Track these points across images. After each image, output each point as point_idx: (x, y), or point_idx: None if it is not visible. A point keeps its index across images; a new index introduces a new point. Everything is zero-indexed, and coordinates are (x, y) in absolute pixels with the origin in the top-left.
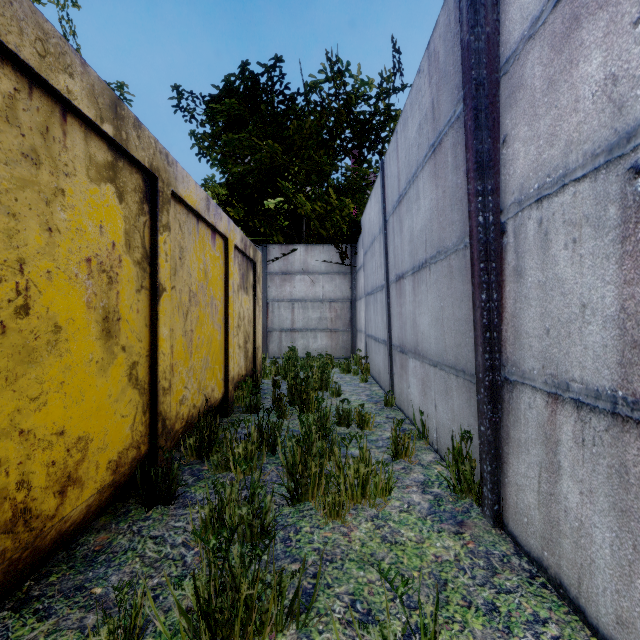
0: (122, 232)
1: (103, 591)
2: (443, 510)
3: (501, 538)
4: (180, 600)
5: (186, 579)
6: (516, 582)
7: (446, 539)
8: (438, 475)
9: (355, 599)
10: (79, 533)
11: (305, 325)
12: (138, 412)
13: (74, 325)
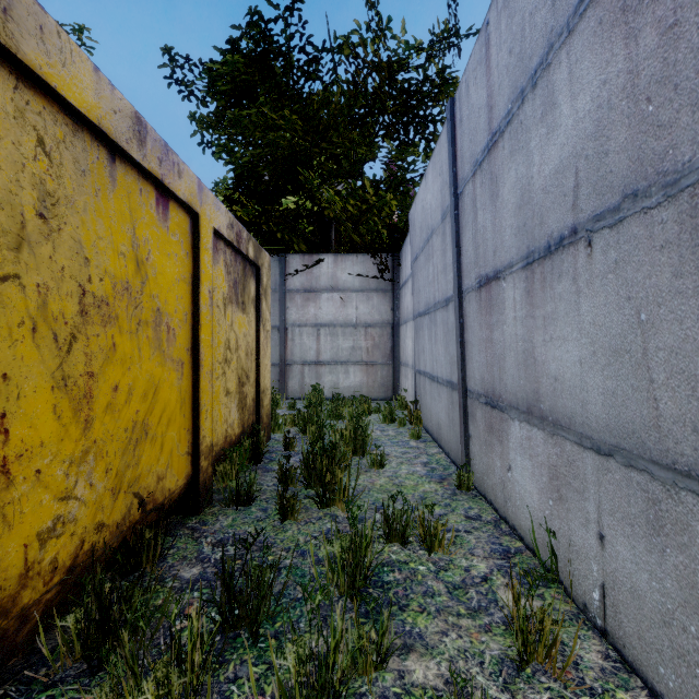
0: None
1: None
2: None
3: None
4: None
5: None
6: None
7: None
8: None
9: None
10: None
11: (334, 357)
12: None
13: None
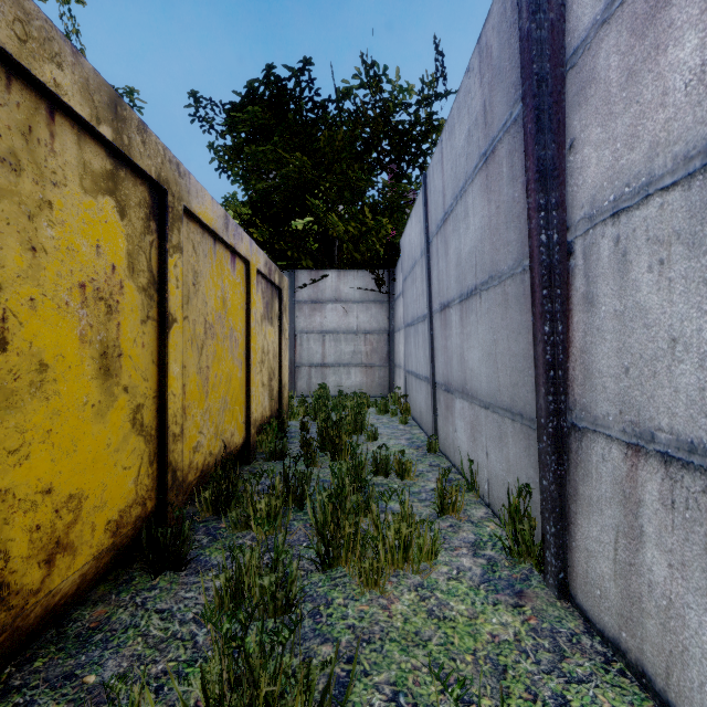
0: (124, 253)
1: (97, 680)
2: (498, 577)
3: (568, 612)
4: (188, 692)
5: (196, 664)
6: (589, 668)
7: (503, 613)
8: (491, 534)
9: (398, 691)
10: (72, 606)
11: (337, 360)
12: (143, 463)
13: (64, 362)
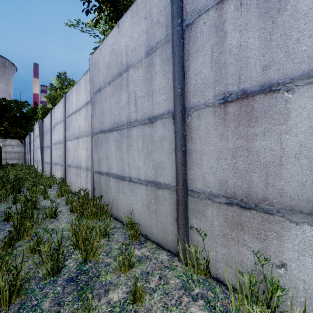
0: None
1: None
2: None
3: None
4: None
5: None
6: None
7: None
8: None
9: None
10: None
11: (10, 158)
12: None
13: None
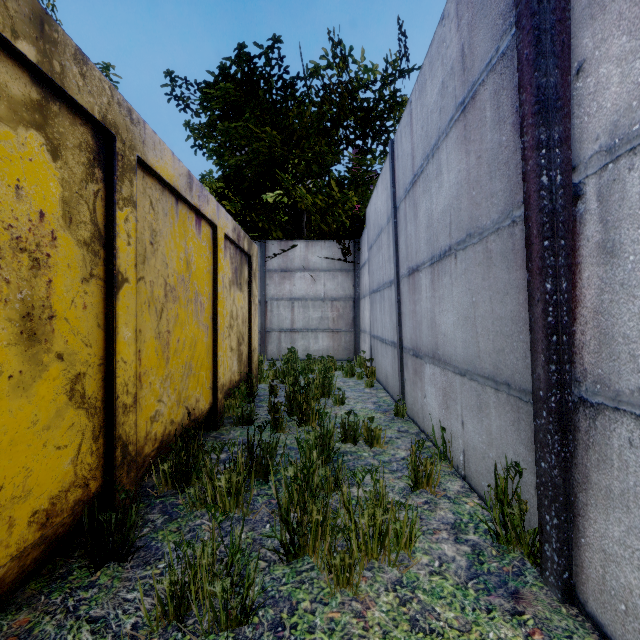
0: (57, 200)
1: None
2: (487, 571)
3: (577, 623)
4: None
5: None
6: None
7: (501, 625)
8: (471, 513)
9: None
10: None
11: (305, 325)
12: (85, 439)
13: None
